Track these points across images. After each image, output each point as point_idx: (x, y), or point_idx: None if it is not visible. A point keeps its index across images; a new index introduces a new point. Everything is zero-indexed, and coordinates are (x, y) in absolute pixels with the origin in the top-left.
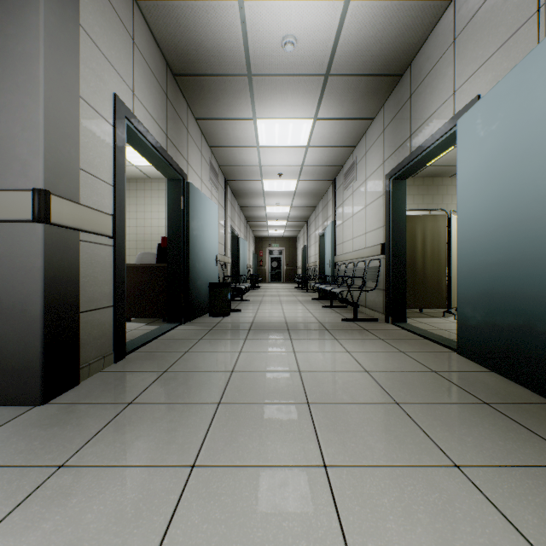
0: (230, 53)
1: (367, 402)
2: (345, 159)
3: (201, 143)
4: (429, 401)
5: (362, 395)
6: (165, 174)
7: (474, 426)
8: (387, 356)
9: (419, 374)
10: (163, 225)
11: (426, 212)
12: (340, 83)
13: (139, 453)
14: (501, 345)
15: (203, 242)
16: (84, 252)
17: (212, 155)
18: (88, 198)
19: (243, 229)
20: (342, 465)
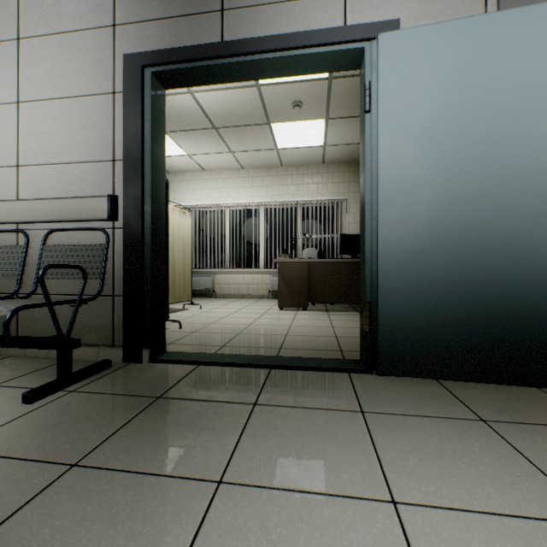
0: None
1: None
2: None
3: None
4: None
5: None
6: None
7: None
8: (406, 438)
9: (528, 442)
10: None
11: None
12: None
13: None
14: (479, 344)
15: None
16: None
17: None
18: None
19: None
20: None
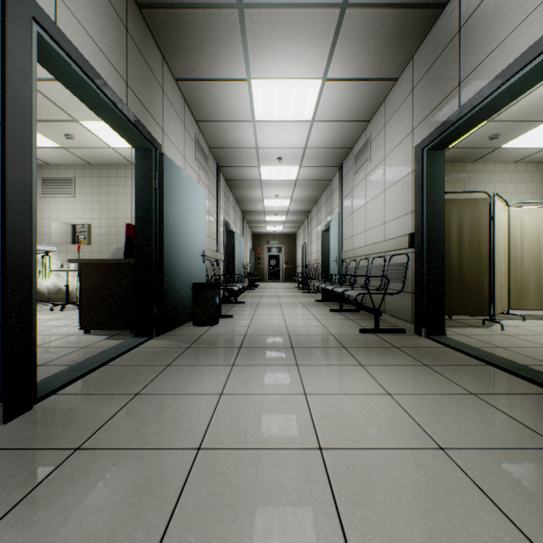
0: None
1: None
2: (356, 138)
3: (184, 113)
4: None
5: None
6: (128, 140)
7: None
8: (455, 404)
9: None
10: None
11: None
12: (361, 19)
13: None
14: None
15: (184, 233)
16: None
17: (199, 132)
18: None
19: (239, 225)
20: None
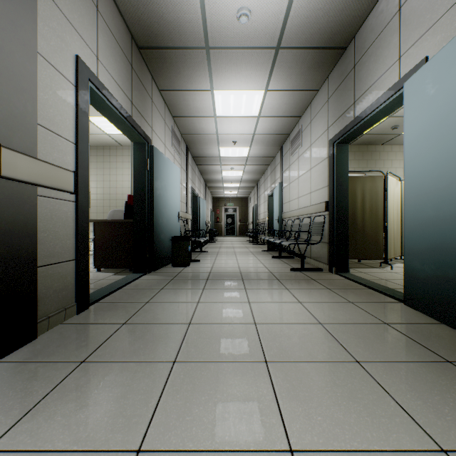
0: (189, 25)
1: (326, 360)
2: (292, 128)
3: (165, 113)
4: (390, 359)
5: (320, 351)
6: (130, 138)
7: (446, 391)
8: (337, 306)
9: (372, 327)
10: (133, 186)
11: (362, 174)
12: (290, 55)
13: (79, 431)
14: (455, 298)
15: (166, 200)
16: (43, 207)
17: (174, 124)
18: (47, 154)
19: (202, 191)
20: (311, 449)
